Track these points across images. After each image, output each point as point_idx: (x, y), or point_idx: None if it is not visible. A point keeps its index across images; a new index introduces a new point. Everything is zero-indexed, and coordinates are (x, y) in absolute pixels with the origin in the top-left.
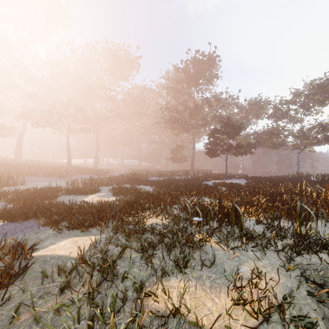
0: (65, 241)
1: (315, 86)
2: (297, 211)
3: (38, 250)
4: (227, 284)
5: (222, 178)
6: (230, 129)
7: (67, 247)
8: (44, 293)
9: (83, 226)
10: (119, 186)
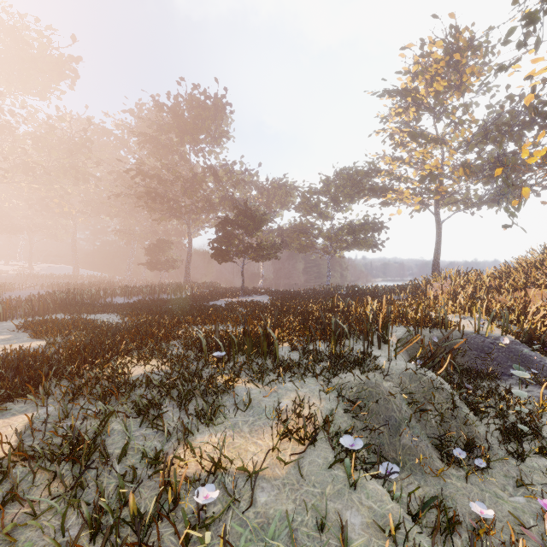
0: None
1: (346, 177)
2: (332, 329)
3: None
4: (270, 422)
5: (237, 295)
6: (248, 220)
7: None
8: None
9: None
10: (43, 319)
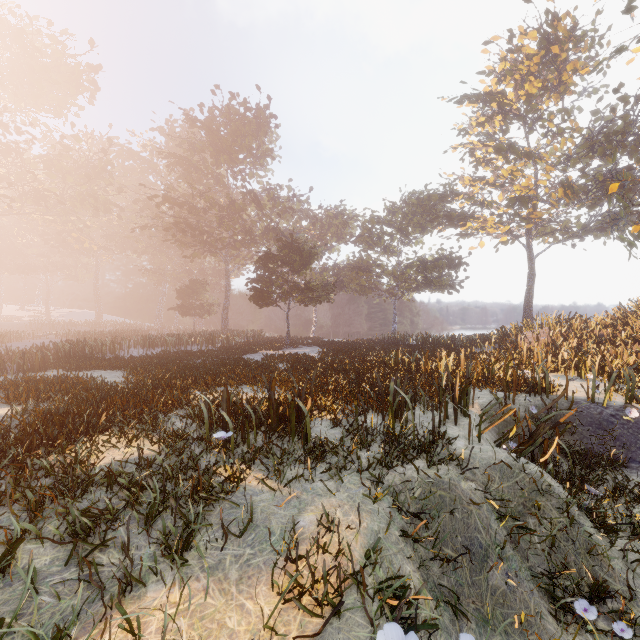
0: None
1: (415, 202)
2: (390, 396)
3: None
4: (274, 562)
5: (280, 346)
6: (294, 255)
7: None
8: None
9: None
10: (27, 377)
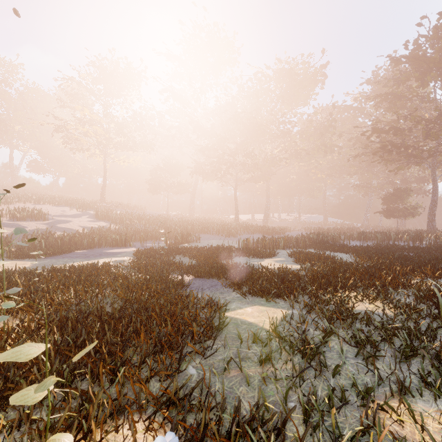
0: (251, 308)
1: None
2: None
3: (228, 311)
4: None
5: None
6: None
7: (254, 315)
8: (244, 356)
9: (267, 295)
10: (301, 251)
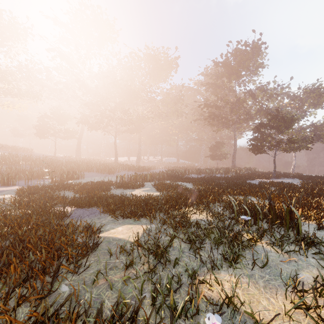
0: (122, 227)
1: None
2: None
3: (103, 232)
4: (285, 287)
5: (269, 177)
6: (279, 122)
7: (124, 232)
8: (112, 266)
9: (134, 216)
10: (161, 182)
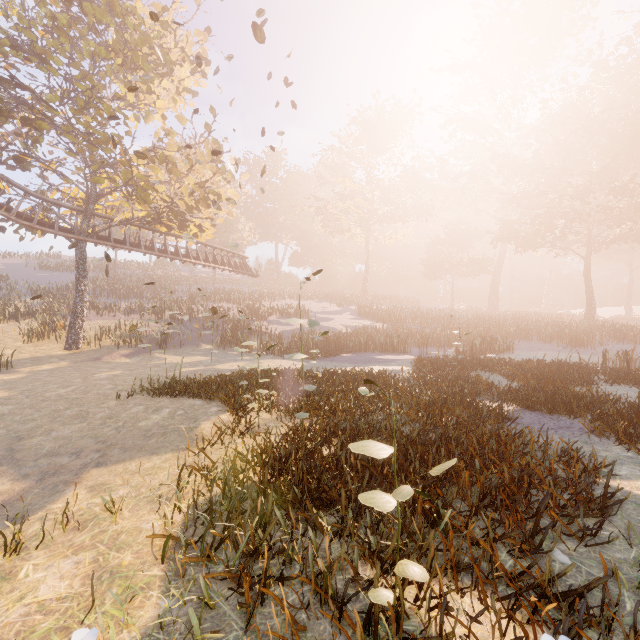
0: None
1: None
2: None
3: (612, 477)
4: None
5: None
6: None
7: None
8: None
9: None
10: None
